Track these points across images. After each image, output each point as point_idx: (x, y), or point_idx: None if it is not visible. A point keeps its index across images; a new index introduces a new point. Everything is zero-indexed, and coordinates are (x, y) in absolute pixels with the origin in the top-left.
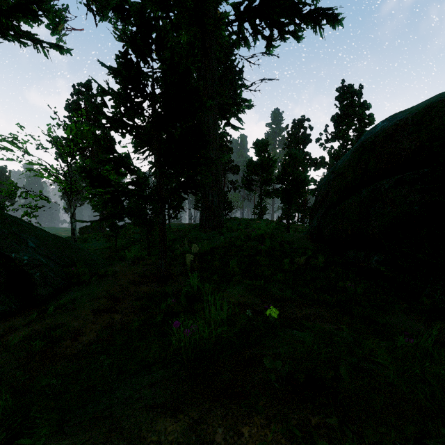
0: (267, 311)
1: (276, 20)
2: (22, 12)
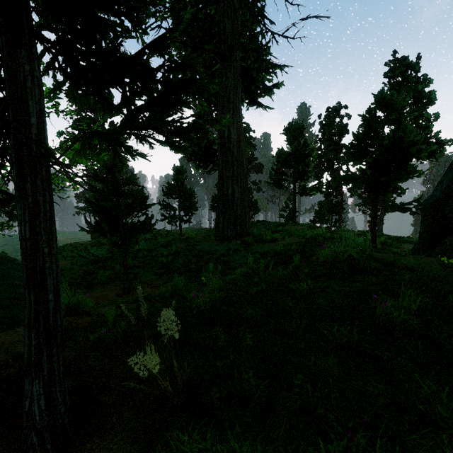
0: None
1: None
2: None
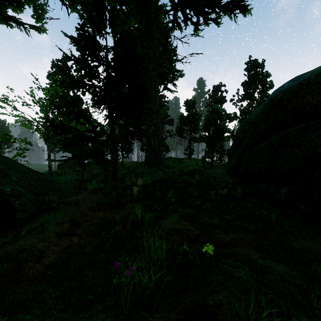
0: (203, 248)
1: (201, 10)
2: (8, 1)
